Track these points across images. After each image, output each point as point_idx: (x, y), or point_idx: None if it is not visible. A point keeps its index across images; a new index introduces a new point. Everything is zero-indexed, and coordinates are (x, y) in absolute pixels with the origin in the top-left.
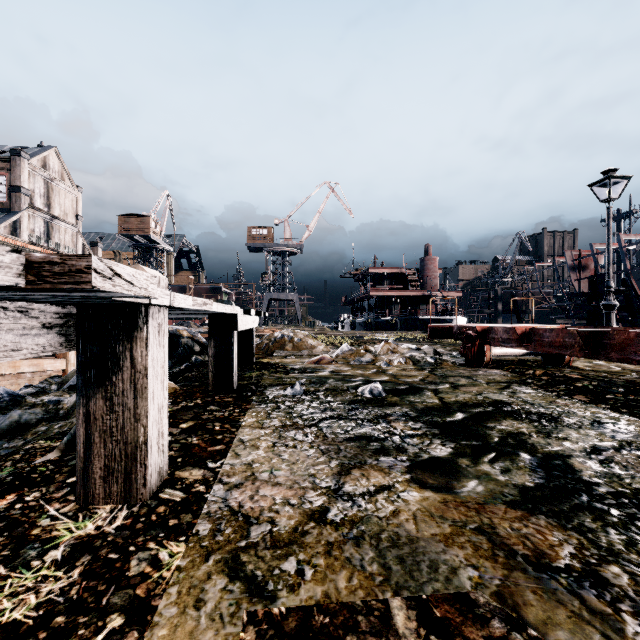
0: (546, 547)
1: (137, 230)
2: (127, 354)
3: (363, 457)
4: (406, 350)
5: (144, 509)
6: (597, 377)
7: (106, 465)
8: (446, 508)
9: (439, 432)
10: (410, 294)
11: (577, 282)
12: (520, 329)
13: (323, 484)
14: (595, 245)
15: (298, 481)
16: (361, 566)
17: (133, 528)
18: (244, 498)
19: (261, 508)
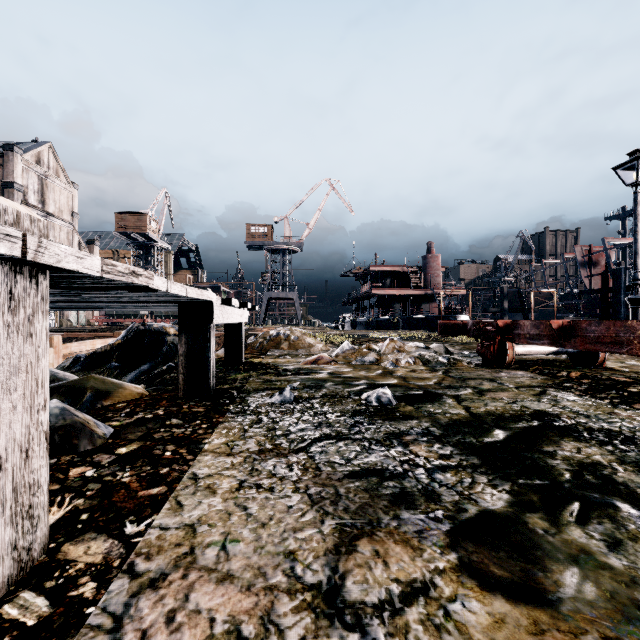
0: None
1: (134, 228)
2: None
3: (374, 511)
4: (414, 349)
5: None
6: None
7: None
8: None
9: (480, 462)
10: (412, 292)
11: (587, 279)
12: (556, 322)
13: (307, 578)
14: (607, 240)
15: (264, 570)
16: None
17: None
18: (156, 619)
19: None
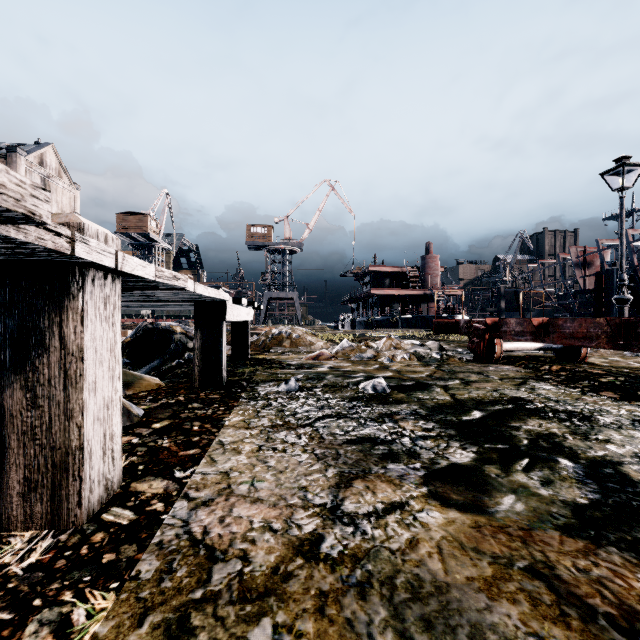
0: (635, 601)
1: (136, 228)
2: (55, 330)
3: (367, 464)
4: (410, 346)
5: (75, 537)
6: (621, 372)
7: (26, 478)
8: (480, 536)
9: (456, 433)
10: (411, 292)
11: (582, 279)
12: (537, 320)
13: (317, 500)
14: (601, 241)
15: (285, 496)
16: (368, 636)
17: (50, 567)
18: (212, 521)
19: (232, 536)
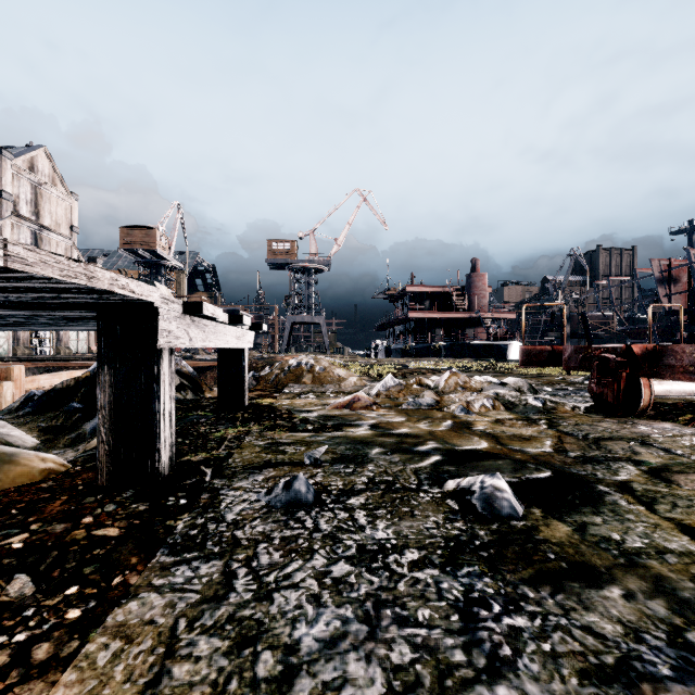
0: None
1: (142, 244)
2: None
3: None
4: (485, 385)
5: None
6: None
7: None
8: None
9: None
10: (455, 316)
11: (666, 298)
12: None
13: None
14: (693, 251)
15: None
16: None
17: None
18: None
19: None
